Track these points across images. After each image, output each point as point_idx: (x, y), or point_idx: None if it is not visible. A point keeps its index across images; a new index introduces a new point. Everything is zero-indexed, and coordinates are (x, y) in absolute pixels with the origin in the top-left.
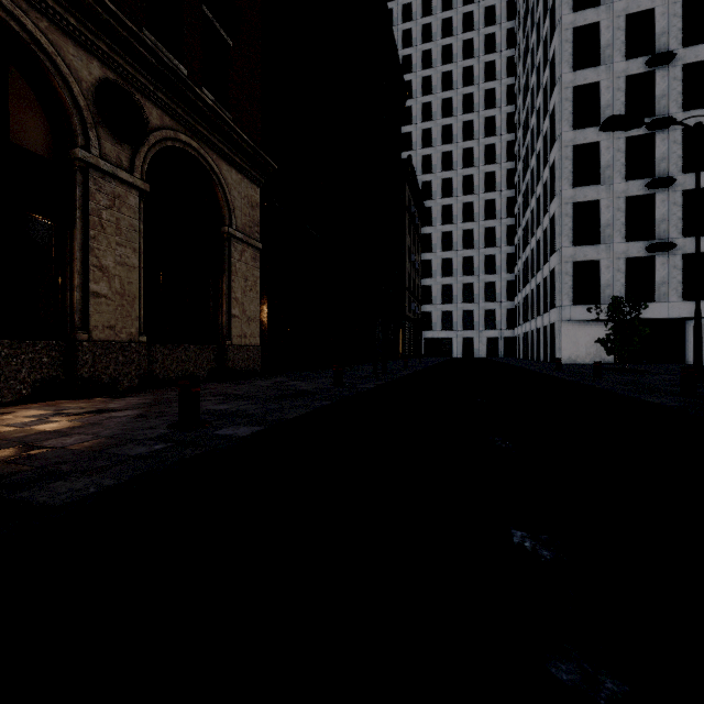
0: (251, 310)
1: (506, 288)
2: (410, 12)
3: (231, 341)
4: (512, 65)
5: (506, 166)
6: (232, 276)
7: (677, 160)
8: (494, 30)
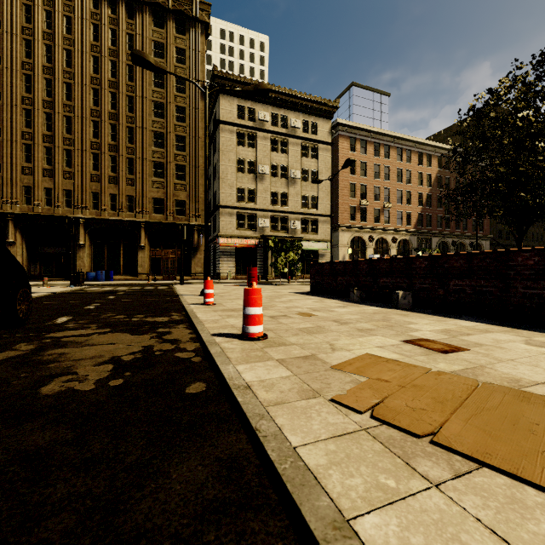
0: None
1: None
2: None
3: None
4: None
5: None
6: None
7: None
8: None
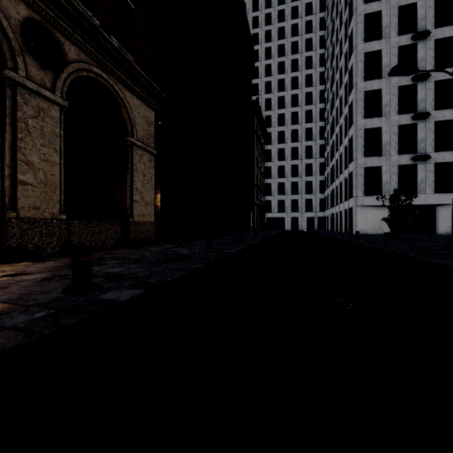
0: (148, 197)
1: (319, 185)
2: (257, 5)
3: (133, 219)
4: (323, 41)
5: (319, 106)
6: (134, 173)
7: (431, 101)
8: (311, 18)
